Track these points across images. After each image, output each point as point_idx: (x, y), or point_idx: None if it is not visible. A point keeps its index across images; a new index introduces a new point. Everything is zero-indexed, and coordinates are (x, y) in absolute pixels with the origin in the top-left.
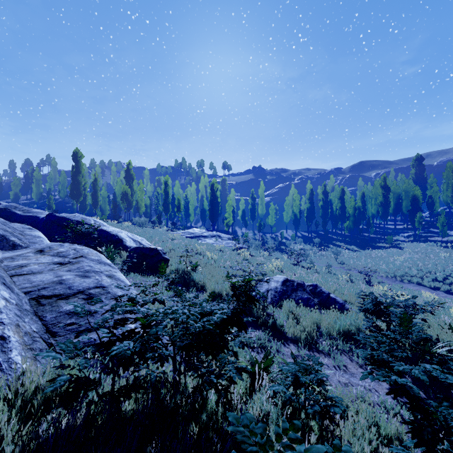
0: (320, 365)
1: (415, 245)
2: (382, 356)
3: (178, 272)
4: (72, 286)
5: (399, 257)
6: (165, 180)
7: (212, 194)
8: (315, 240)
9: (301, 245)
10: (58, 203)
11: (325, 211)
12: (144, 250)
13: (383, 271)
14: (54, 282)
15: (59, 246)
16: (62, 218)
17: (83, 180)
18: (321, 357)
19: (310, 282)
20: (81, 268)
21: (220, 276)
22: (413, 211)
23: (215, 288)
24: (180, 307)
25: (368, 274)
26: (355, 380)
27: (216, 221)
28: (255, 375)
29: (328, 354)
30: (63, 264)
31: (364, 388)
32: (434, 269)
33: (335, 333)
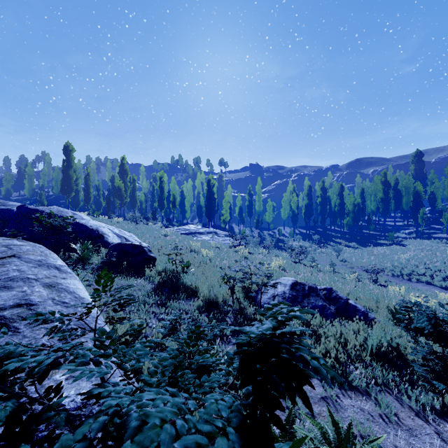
0: None
1: (418, 242)
2: None
3: (166, 273)
4: None
5: (404, 255)
6: (161, 175)
7: (209, 190)
8: (314, 237)
9: (300, 242)
10: (51, 199)
11: (323, 207)
12: (126, 247)
13: (388, 269)
14: None
15: None
16: (34, 210)
17: (76, 176)
18: (359, 400)
19: (318, 283)
20: (2, 274)
21: (216, 278)
22: (415, 207)
23: (209, 294)
24: None
25: (375, 273)
26: (418, 443)
27: (212, 217)
28: None
29: (366, 392)
30: None
31: None
32: (443, 267)
33: (368, 357)
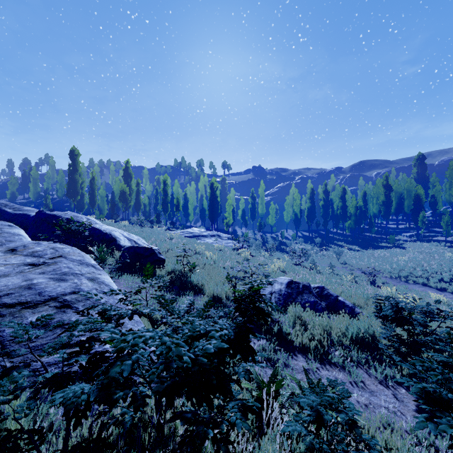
0: (347, 395)
1: (418, 245)
2: (440, 392)
3: (175, 273)
4: (43, 291)
5: (403, 257)
6: (164, 178)
7: (212, 193)
8: (316, 240)
9: (302, 245)
10: (56, 202)
11: (326, 210)
12: (139, 249)
13: (387, 271)
14: (22, 286)
15: (35, 245)
16: (52, 216)
17: (81, 179)
18: (335, 371)
19: (314, 283)
20: (57, 270)
21: (220, 277)
22: (415, 211)
23: (214, 291)
24: (157, 332)
25: (372, 274)
26: (376, 400)
27: (215, 220)
28: (262, 401)
29: (341, 367)
30: (36, 265)
31: (388, 411)
32: (439, 269)
33: (347, 341)
